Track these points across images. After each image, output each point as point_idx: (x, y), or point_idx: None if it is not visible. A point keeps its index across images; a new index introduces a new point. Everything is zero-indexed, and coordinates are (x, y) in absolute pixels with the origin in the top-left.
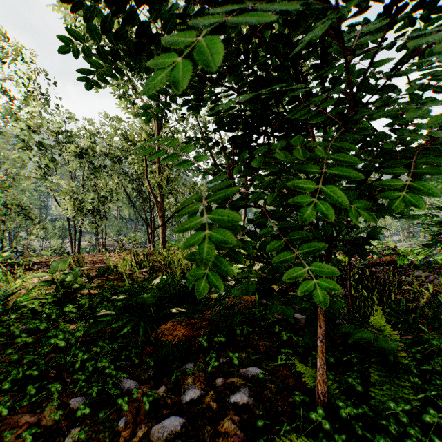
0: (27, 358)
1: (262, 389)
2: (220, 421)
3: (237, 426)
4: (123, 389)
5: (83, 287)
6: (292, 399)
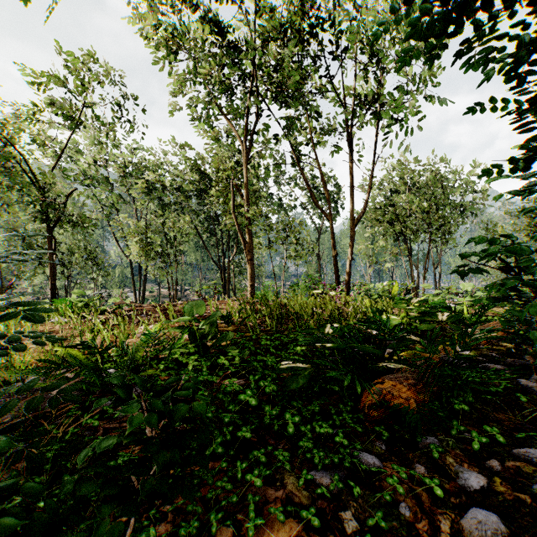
0: (225, 416)
1: None
2: None
3: None
4: (366, 464)
5: (223, 336)
6: None
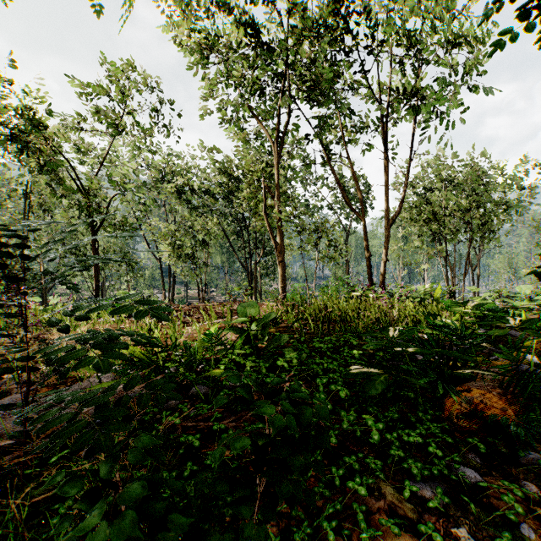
0: None
1: None
2: None
3: None
4: (467, 478)
5: (276, 338)
6: None
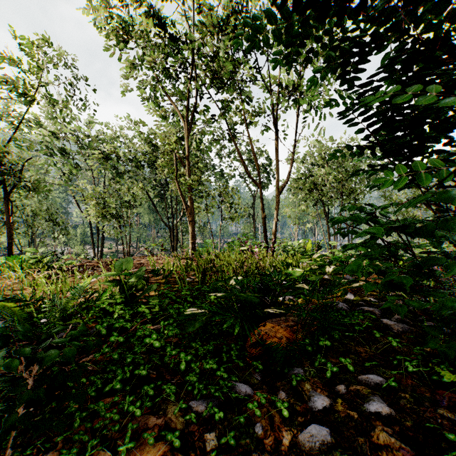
0: (128, 357)
1: (395, 399)
2: (371, 432)
3: (397, 439)
4: (239, 393)
5: (148, 288)
6: (440, 411)
